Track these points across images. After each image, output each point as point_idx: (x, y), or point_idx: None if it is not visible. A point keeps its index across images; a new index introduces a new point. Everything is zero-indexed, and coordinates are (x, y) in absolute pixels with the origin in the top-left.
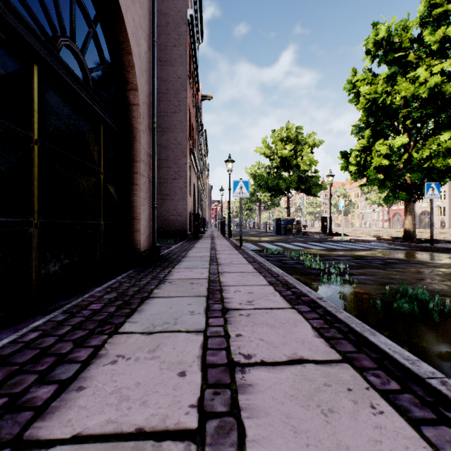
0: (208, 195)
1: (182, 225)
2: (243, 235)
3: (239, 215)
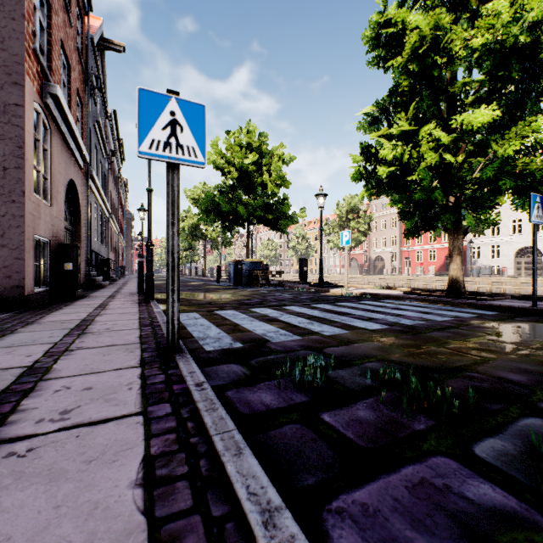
0: (128, 227)
1: (5, 270)
2: (181, 289)
3: (168, 231)
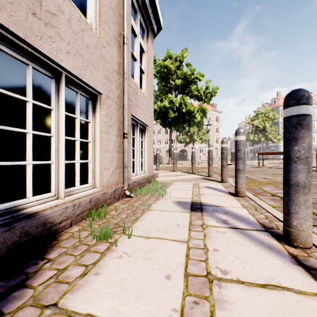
0: None
1: None
2: None
3: None
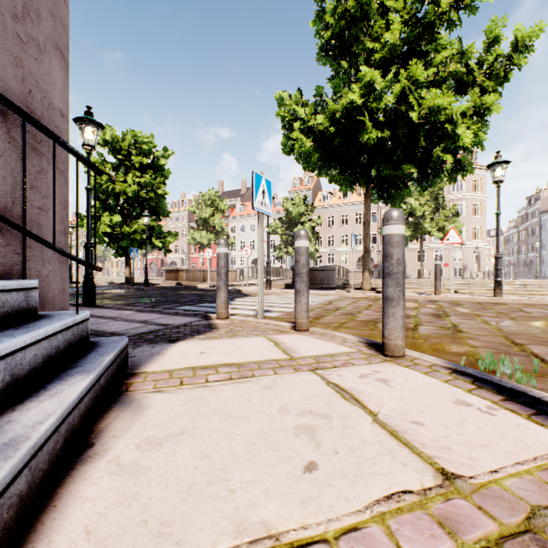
0: None
1: None
2: None
3: None
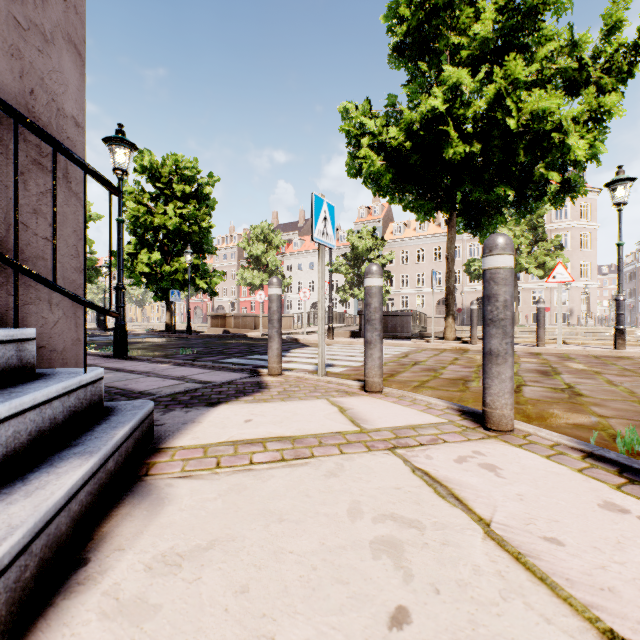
0: None
1: None
2: None
3: None
